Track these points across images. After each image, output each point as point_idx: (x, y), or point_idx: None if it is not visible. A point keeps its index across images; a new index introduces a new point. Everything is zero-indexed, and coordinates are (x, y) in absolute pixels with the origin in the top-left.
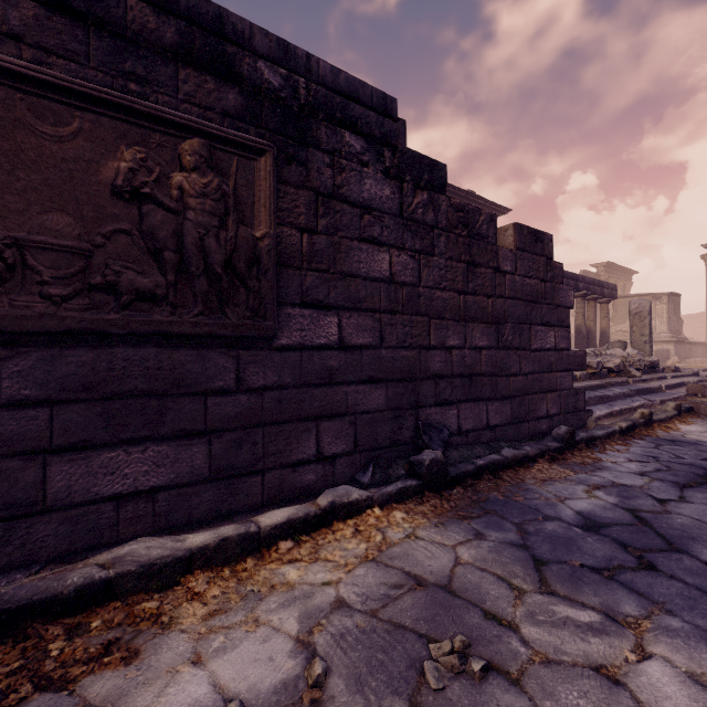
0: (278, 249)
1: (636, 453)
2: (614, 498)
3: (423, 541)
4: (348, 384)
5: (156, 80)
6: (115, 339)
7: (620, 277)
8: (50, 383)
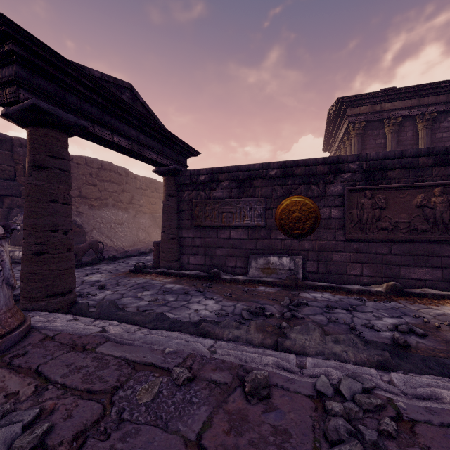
0: None
1: None
2: None
3: None
4: None
5: (426, 174)
6: (415, 241)
7: None
8: (400, 251)
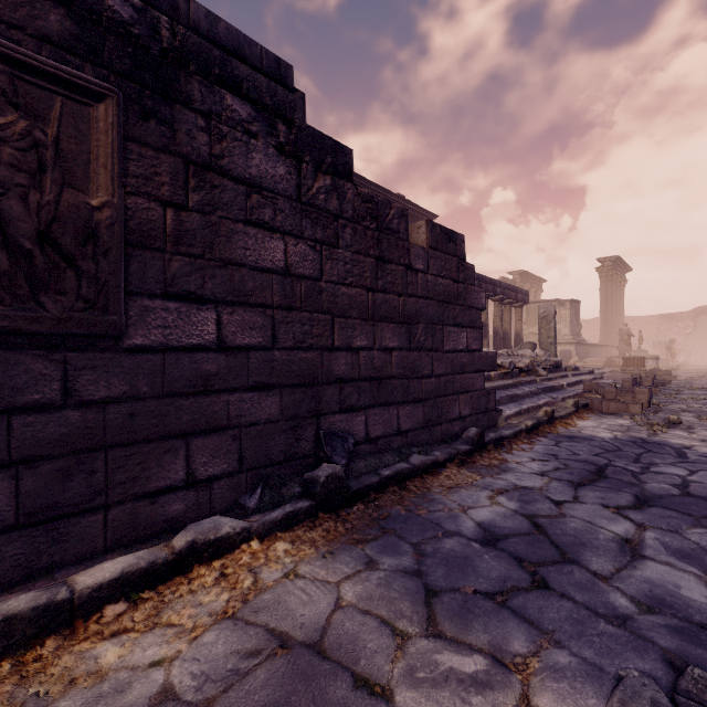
0: (130, 224)
1: (539, 451)
2: (515, 504)
3: (303, 580)
4: (230, 392)
5: None
6: None
7: (532, 285)
8: None
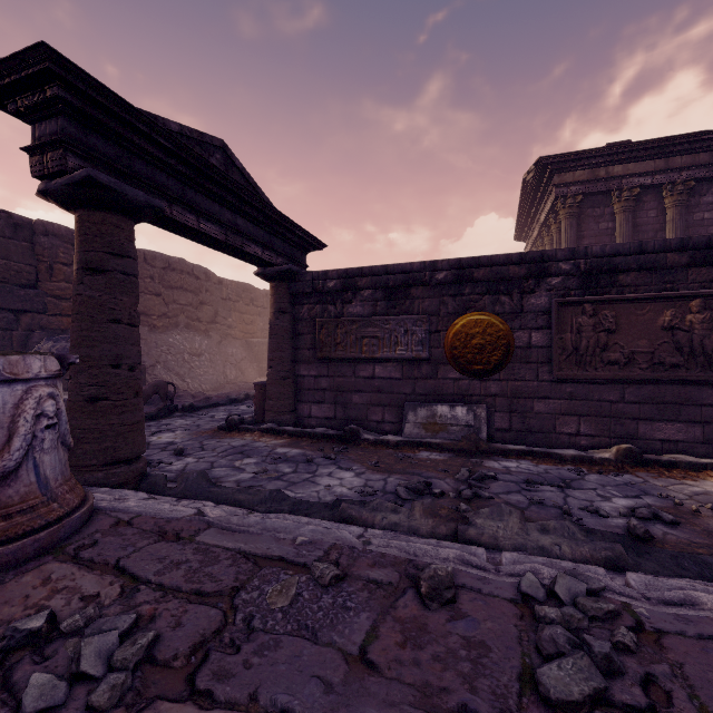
0: None
1: None
2: None
3: None
4: None
5: (677, 279)
6: (661, 382)
7: None
8: (638, 396)
